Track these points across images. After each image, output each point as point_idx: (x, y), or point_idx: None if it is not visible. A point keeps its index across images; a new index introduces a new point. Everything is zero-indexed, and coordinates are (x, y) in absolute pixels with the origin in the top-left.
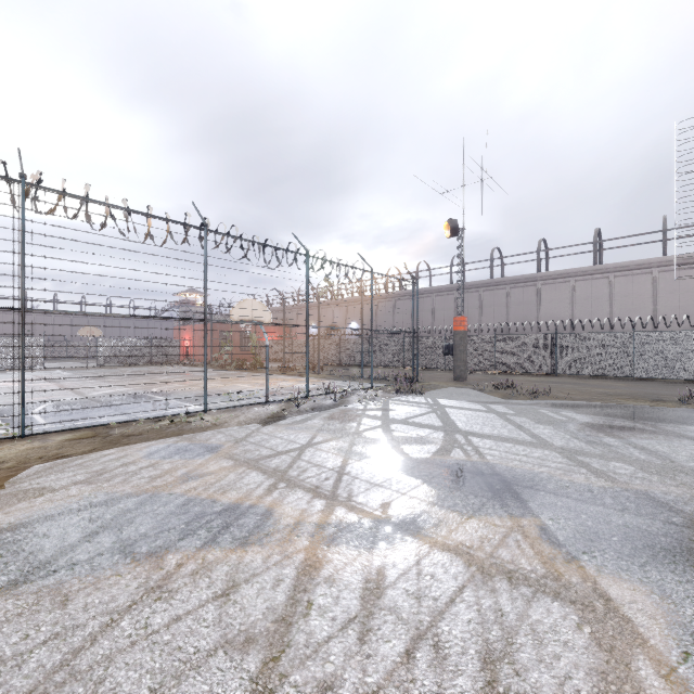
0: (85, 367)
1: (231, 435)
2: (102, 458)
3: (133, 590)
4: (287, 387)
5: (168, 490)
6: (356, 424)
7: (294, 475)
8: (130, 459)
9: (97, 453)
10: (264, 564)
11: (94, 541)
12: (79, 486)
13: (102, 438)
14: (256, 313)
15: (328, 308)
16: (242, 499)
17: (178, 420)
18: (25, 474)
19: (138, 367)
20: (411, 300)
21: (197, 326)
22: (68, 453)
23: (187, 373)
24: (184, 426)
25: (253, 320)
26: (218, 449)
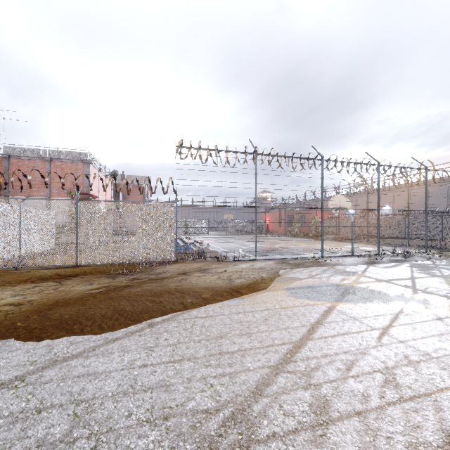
0: (223, 234)
1: (354, 268)
2: (302, 271)
3: (391, 311)
4: (355, 249)
5: (355, 285)
6: (437, 271)
7: (422, 289)
8: (316, 272)
9: (297, 269)
10: (448, 315)
11: (349, 295)
12: (311, 279)
13: (288, 264)
14: (342, 203)
15: (362, 196)
16: (402, 293)
17: (312, 260)
18: (281, 272)
19: (248, 235)
20: (446, 186)
21: (274, 212)
22: (284, 268)
23: (279, 239)
24: (321, 263)
25: (340, 207)
26: (356, 273)
